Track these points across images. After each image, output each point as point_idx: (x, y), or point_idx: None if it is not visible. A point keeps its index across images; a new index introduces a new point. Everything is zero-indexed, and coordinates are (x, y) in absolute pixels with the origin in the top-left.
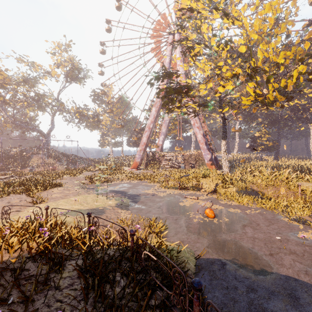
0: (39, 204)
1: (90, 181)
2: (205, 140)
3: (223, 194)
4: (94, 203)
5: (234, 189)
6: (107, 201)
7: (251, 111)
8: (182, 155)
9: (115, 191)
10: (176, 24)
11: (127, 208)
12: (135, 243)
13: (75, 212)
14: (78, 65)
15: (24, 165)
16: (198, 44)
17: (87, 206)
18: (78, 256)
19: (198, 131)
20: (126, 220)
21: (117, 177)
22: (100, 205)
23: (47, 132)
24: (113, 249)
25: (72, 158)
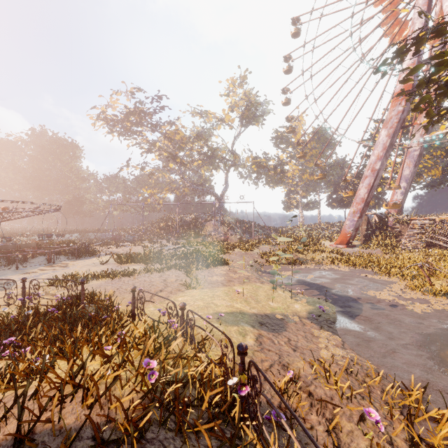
0: (192, 289)
1: (267, 260)
2: None
3: None
4: (269, 302)
5: None
6: (290, 302)
7: None
8: None
9: (306, 283)
10: None
11: (333, 327)
12: None
13: (234, 316)
14: (255, 99)
15: (197, 234)
16: None
17: (256, 307)
18: None
19: None
20: (332, 363)
21: (310, 257)
22: (278, 309)
23: (221, 194)
24: None
25: (248, 226)
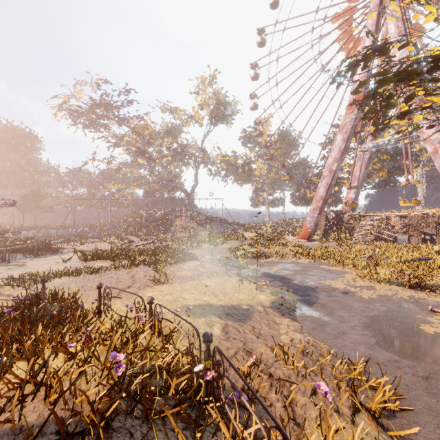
0: (161, 285)
1: (235, 255)
2: None
3: None
4: (235, 294)
5: None
6: (256, 294)
7: None
8: (401, 217)
9: (271, 275)
10: None
11: (293, 315)
12: None
13: (202, 308)
14: (224, 99)
15: (167, 230)
16: None
17: (223, 299)
18: None
19: None
20: (291, 346)
21: (275, 251)
22: (244, 301)
23: (190, 191)
24: None
25: (217, 222)
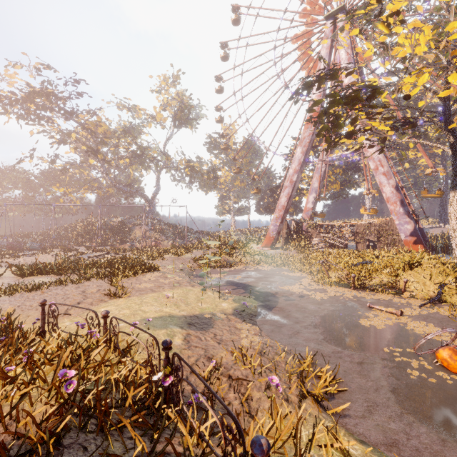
0: (117, 298)
1: (199, 264)
2: (400, 197)
3: None
4: (198, 304)
5: None
6: (219, 302)
7: None
8: (350, 226)
9: (234, 283)
10: None
11: (254, 320)
12: None
13: (162, 320)
14: (188, 102)
15: (124, 240)
16: None
17: (185, 309)
18: None
19: (384, 181)
20: (250, 349)
21: (239, 259)
22: (206, 310)
23: (151, 197)
24: None
25: (181, 230)
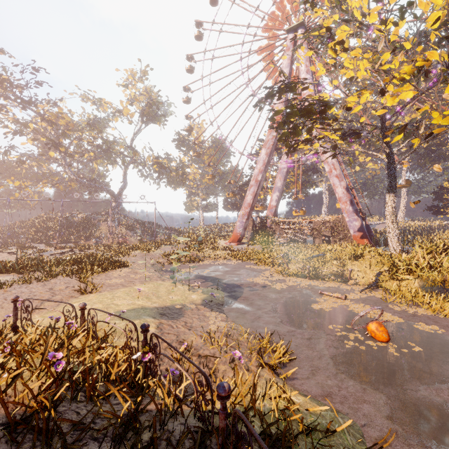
0: (88, 294)
1: (169, 260)
2: (350, 197)
3: (393, 292)
4: (169, 297)
5: (416, 284)
6: (188, 294)
7: (433, 147)
8: (309, 223)
9: (203, 277)
10: (301, 3)
11: (221, 308)
12: (230, 413)
13: (136, 312)
14: (156, 98)
15: (89, 236)
16: (346, 20)
17: (157, 301)
18: (109, 428)
19: (337, 183)
20: (217, 332)
21: (207, 254)
22: (177, 301)
23: (118, 192)
24: (182, 417)
25: (149, 226)
